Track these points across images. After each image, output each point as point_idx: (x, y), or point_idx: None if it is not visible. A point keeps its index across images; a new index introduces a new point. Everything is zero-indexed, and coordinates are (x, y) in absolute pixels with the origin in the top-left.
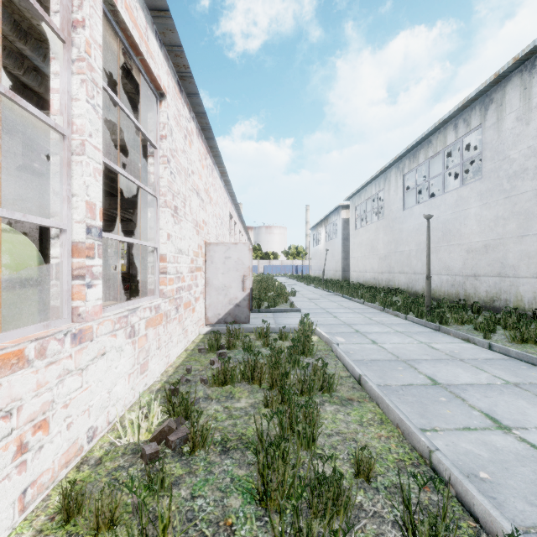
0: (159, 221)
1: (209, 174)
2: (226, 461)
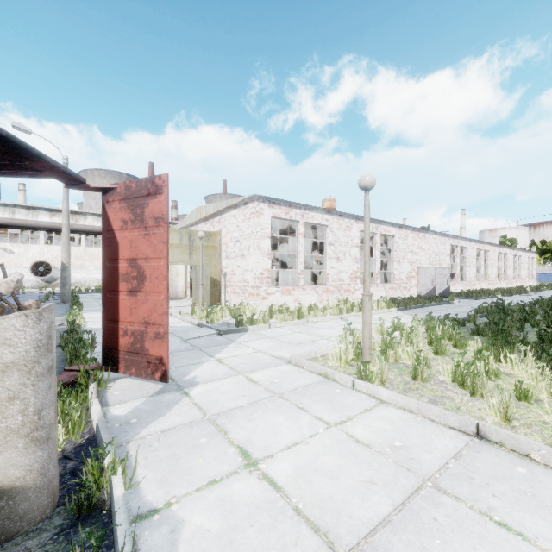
0: (393, 266)
1: (421, 240)
2: None
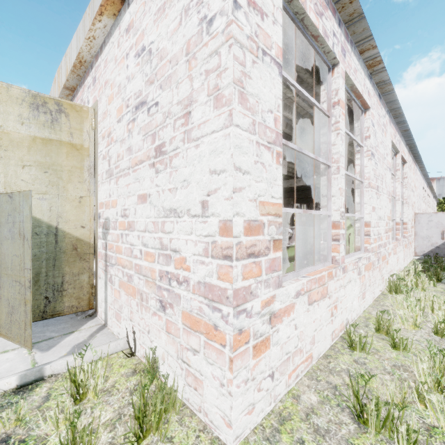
0: (403, 210)
1: (415, 175)
2: None
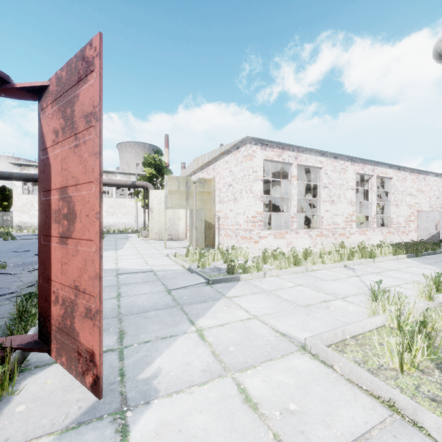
0: (391, 209)
1: (420, 182)
2: None
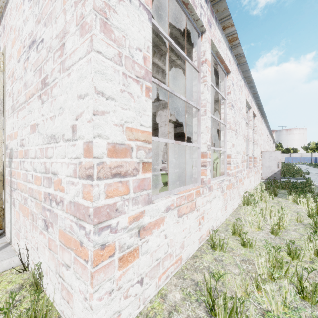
0: (254, 148)
1: (262, 126)
2: (281, 194)
